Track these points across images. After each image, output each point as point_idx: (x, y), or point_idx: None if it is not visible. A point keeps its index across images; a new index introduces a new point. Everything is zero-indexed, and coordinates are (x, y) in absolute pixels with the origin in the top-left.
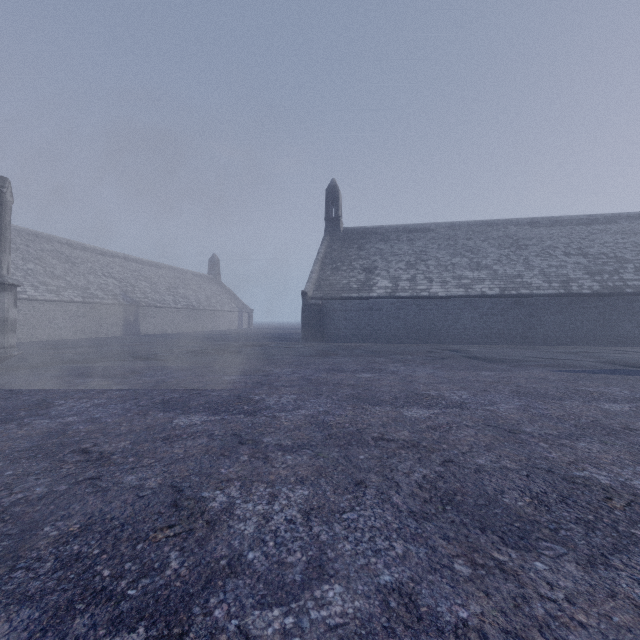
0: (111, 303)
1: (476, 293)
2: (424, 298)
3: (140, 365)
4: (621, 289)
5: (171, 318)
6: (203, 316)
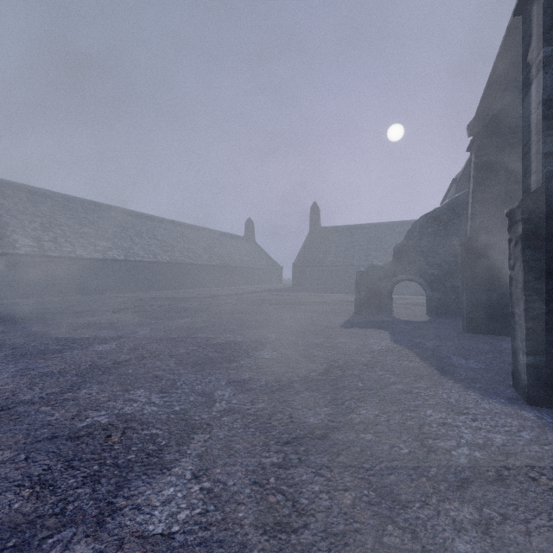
0: None
1: (111, 258)
2: (72, 259)
3: None
4: (177, 261)
5: None
6: None
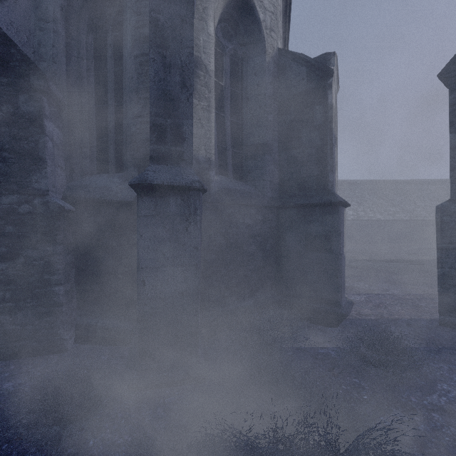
0: None
1: (399, 219)
2: (374, 221)
3: None
4: None
5: None
6: None
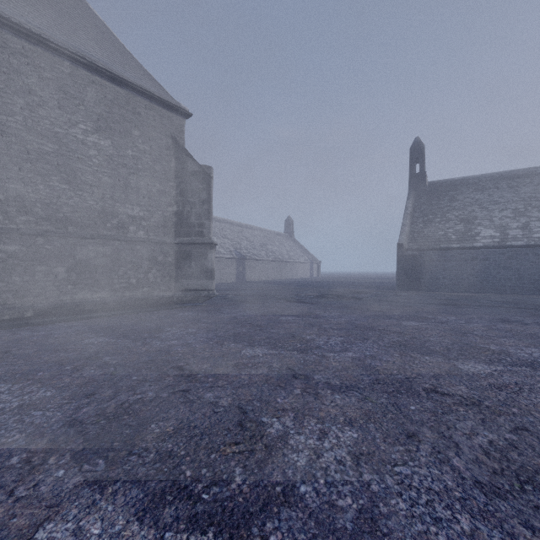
0: (229, 257)
1: None
2: None
3: (301, 307)
4: None
5: (265, 268)
6: (285, 267)
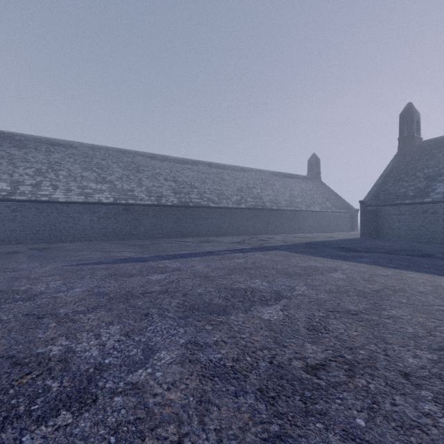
0: None
1: (94, 201)
2: (44, 202)
3: None
4: (188, 203)
5: None
6: None
